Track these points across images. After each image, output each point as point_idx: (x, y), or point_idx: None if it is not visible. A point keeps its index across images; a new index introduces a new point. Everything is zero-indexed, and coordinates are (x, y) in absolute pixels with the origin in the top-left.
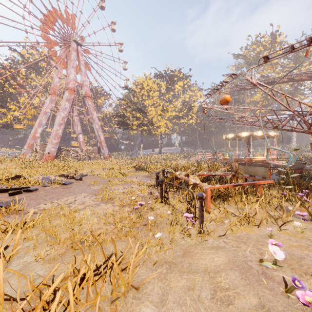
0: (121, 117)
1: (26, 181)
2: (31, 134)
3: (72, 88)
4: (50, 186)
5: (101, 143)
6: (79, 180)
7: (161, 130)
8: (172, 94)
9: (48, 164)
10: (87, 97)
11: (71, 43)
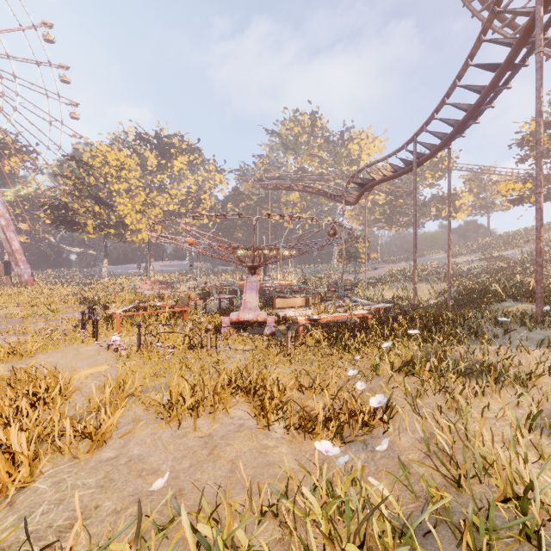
0: (60, 210)
1: None
2: None
3: None
4: None
5: (14, 254)
6: None
7: (143, 236)
8: (170, 175)
9: None
10: None
11: None
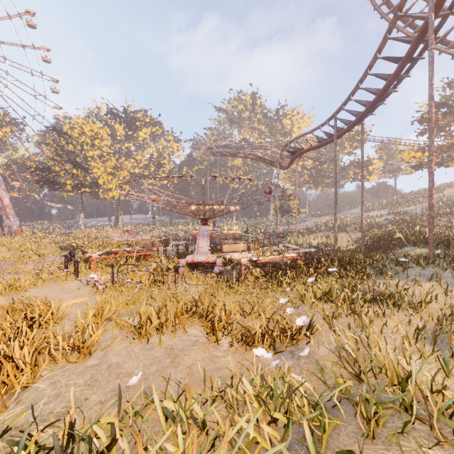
0: (44, 172)
1: None
2: None
3: None
4: None
5: (5, 208)
6: None
7: (113, 194)
8: (135, 143)
9: None
10: None
11: None
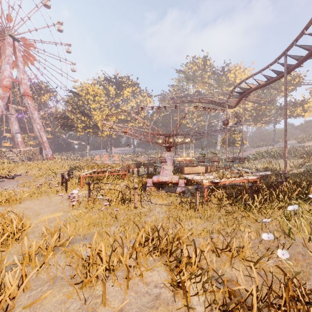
0: (64, 119)
1: None
2: None
3: (7, 86)
4: None
5: (43, 143)
6: (11, 179)
7: (107, 133)
8: (122, 99)
9: None
10: (26, 95)
11: (6, 37)
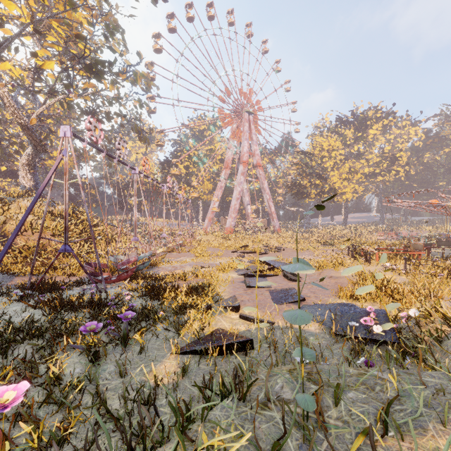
0: (296, 186)
1: (256, 249)
2: (210, 208)
3: (246, 161)
4: (271, 252)
5: (272, 214)
6: (282, 250)
7: (346, 197)
8: (364, 143)
9: (241, 237)
10: (258, 166)
11: (244, 115)
